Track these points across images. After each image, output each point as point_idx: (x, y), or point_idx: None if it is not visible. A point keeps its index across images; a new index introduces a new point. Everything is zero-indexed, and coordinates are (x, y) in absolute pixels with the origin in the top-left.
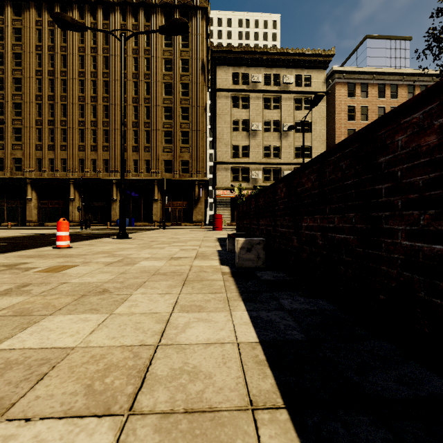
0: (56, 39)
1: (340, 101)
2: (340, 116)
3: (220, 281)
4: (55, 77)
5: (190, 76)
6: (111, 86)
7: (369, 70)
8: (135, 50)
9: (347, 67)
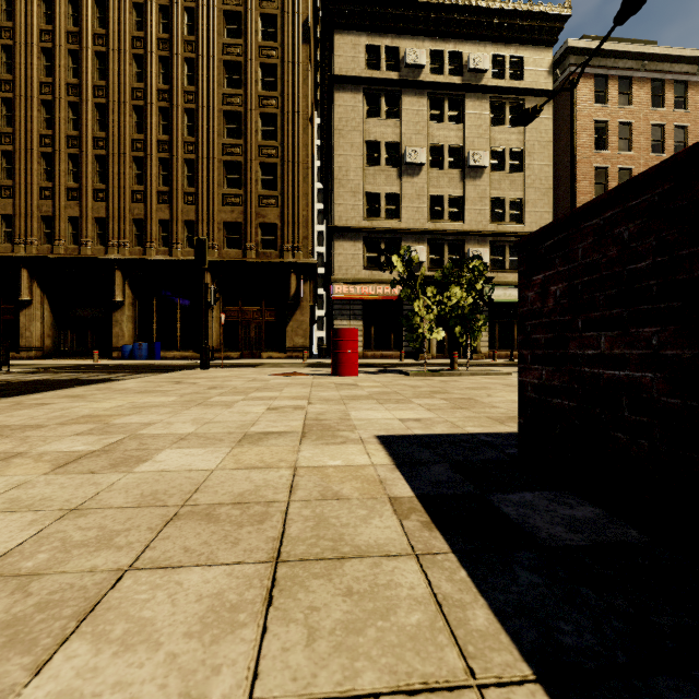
0: None
1: (579, 110)
2: (579, 141)
3: None
4: None
5: (279, 49)
6: (112, 63)
7: (636, 50)
8: None
9: (594, 42)
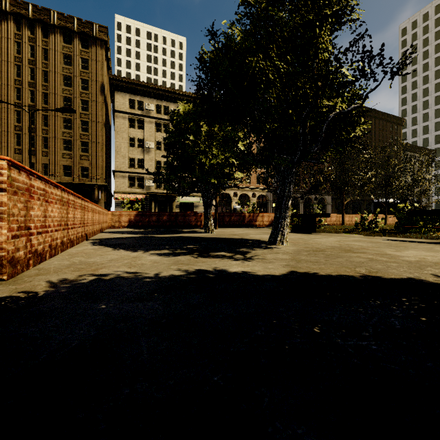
0: None
1: None
2: None
3: None
4: None
5: (89, 95)
6: (3, 90)
7: None
8: (31, 60)
9: None
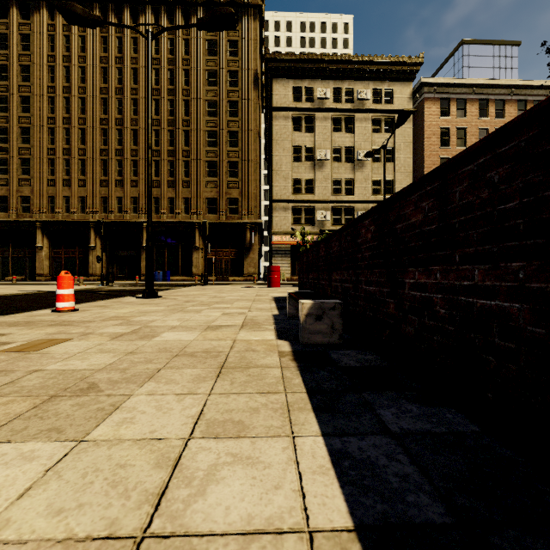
0: (72, 48)
1: (430, 122)
2: (430, 141)
3: (276, 368)
4: (71, 95)
5: (239, 92)
6: (141, 105)
7: (467, 82)
8: (170, 59)
9: (439, 78)
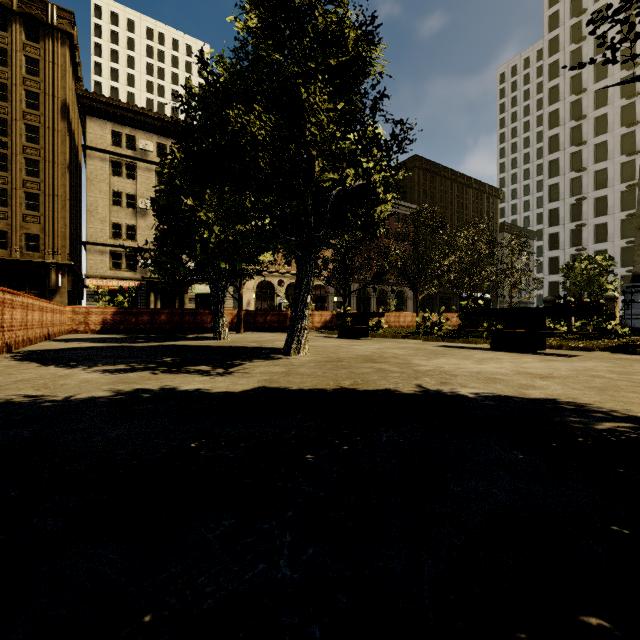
0: None
1: None
2: None
3: None
4: None
5: (41, 117)
6: None
7: None
8: None
9: None
